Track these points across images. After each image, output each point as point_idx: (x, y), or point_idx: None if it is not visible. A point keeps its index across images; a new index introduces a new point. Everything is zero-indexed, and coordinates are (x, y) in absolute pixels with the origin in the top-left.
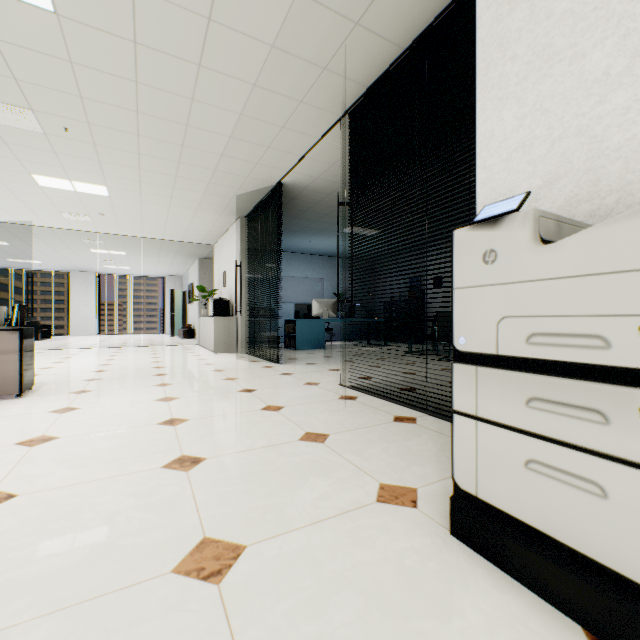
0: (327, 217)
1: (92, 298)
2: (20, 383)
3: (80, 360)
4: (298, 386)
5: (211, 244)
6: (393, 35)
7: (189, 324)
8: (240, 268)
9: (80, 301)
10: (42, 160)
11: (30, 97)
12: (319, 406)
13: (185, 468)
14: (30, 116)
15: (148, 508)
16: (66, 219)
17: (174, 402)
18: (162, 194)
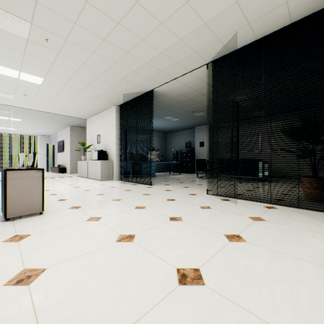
0: (161, 110)
1: None
2: (42, 204)
3: None
4: (190, 196)
5: (85, 118)
6: (258, 32)
7: (59, 164)
8: (125, 134)
9: None
10: (9, 55)
11: (37, 15)
12: (223, 204)
13: (241, 240)
14: (26, 26)
15: (275, 261)
16: None
17: (149, 208)
18: (78, 87)
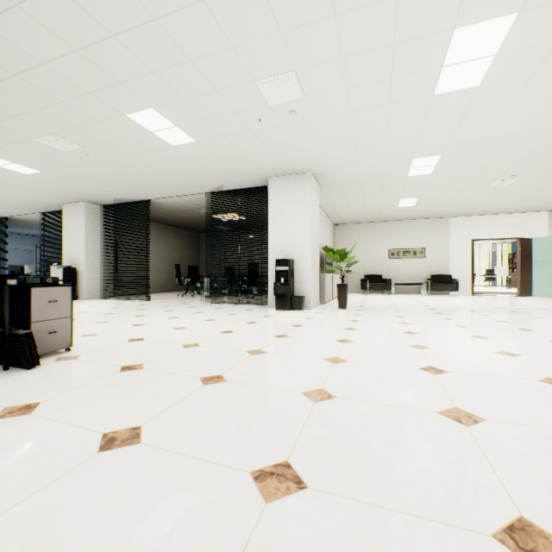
0: (35, 225)
1: None
2: None
3: None
4: None
5: None
6: (54, 209)
7: None
8: None
9: None
10: None
11: None
12: None
13: None
14: None
15: None
16: None
17: None
18: None
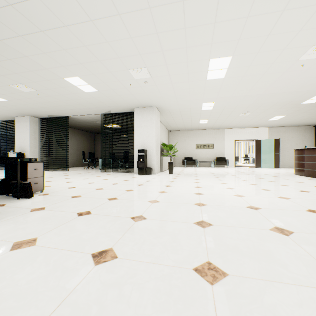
0: None
1: None
2: None
3: None
4: None
5: None
6: (9, 119)
7: None
8: None
9: None
10: None
11: None
12: None
13: None
14: None
15: None
16: None
17: None
18: None
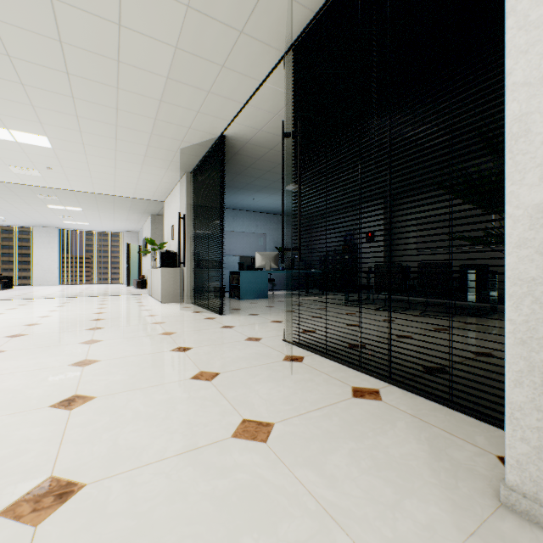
0: (269, 174)
1: (54, 251)
2: None
3: (22, 311)
4: (238, 342)
5: (161, 201)
6: None
7: (143, 275)
8: (184, 220)
9: (43, 254)
10: None
11: None
12: (261, 372)
13: (37, 515)
14: None
15: None
16: (15, 173)
17: (90, 367)
18: (106, 146)
